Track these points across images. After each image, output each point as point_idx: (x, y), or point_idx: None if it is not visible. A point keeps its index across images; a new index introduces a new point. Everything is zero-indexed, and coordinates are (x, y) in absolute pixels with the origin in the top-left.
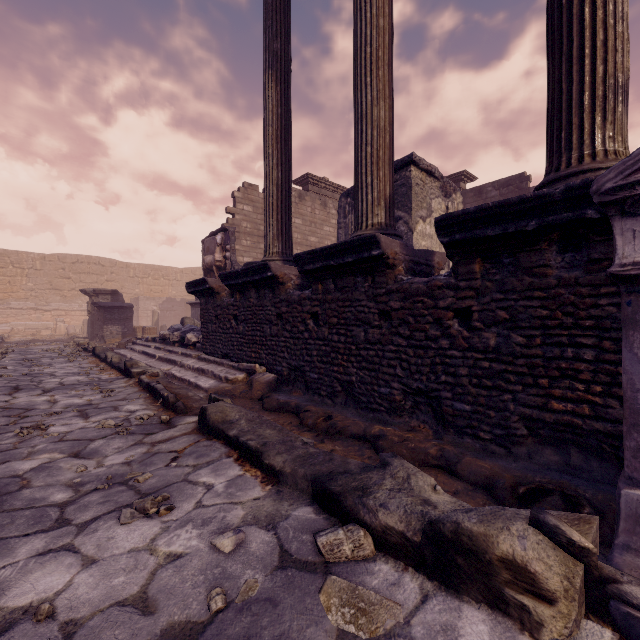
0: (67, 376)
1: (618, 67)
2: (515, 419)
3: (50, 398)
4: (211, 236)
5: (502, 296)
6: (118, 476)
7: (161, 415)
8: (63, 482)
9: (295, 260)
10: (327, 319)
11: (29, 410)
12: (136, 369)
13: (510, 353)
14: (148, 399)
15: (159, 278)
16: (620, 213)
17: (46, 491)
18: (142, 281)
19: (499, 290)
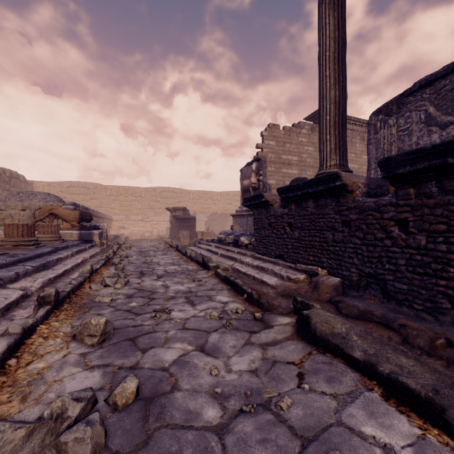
0: (167, 265)
1: None
2: None
3: (163, 283)
4: (247, 166)
5: None
6: (254, 392)
7: (250, 310)
8: (205, 388)
9: (381, 165)
10: (425, 226)
11: (154, 293)
12: (211, 263)
13: None
14: (230, 291)
15: (207, 199)
16: None
17: (195, 400)
18: (197, 201)
19: None
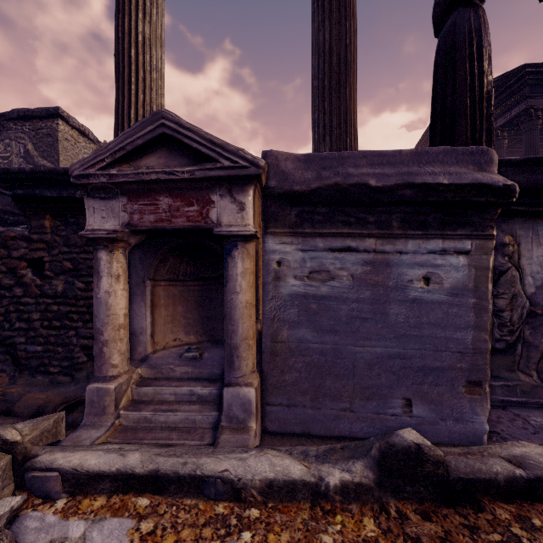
0: None
1: (154, 101)
2: (78, 350)
3: None
4: None
5: (68, 249)
6: None
7: None
8: None
9: None
10: None
11: None
12: None
13: (74, 297)
14: None
15: None
16: (87, 194)
17: None
18: None
19: (66, 244)
